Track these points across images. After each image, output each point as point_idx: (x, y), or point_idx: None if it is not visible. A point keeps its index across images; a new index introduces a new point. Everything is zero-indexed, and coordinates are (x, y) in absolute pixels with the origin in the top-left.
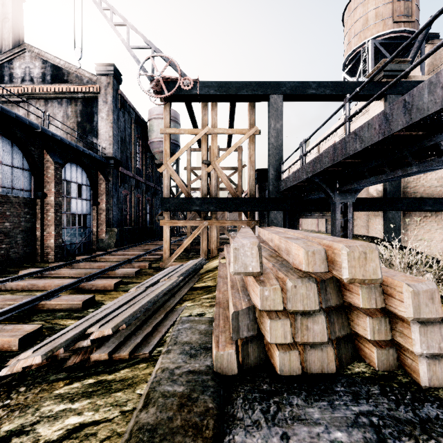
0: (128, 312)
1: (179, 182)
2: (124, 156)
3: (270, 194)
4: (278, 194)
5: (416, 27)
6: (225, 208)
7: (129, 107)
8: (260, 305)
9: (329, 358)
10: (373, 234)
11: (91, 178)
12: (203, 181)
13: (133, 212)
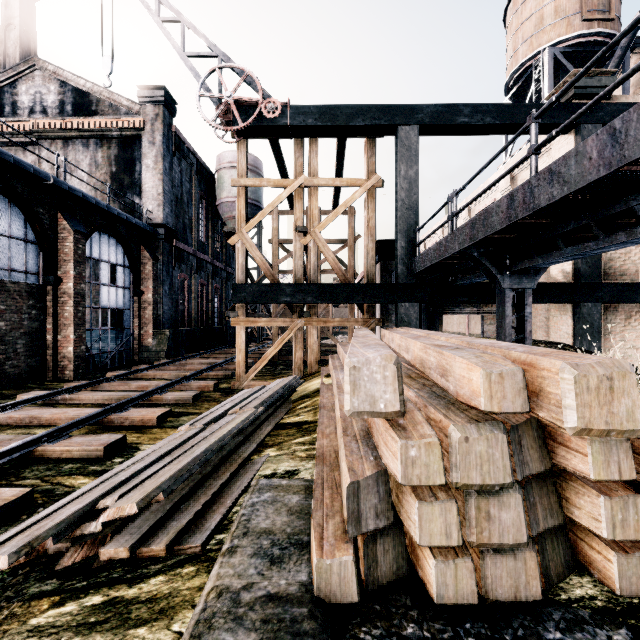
0: (169, 471)
1: (260, 260)
2: (181, 223)
3: (400, 278)
4: (411, 277)
5: (616, 28)
6: (331, 298)
7: (187, 151)
8: (401, 475)
9: (529, 572)
10: (557, 339)
11: (130, 255)
12: (296, 257)
13: (193, 306)
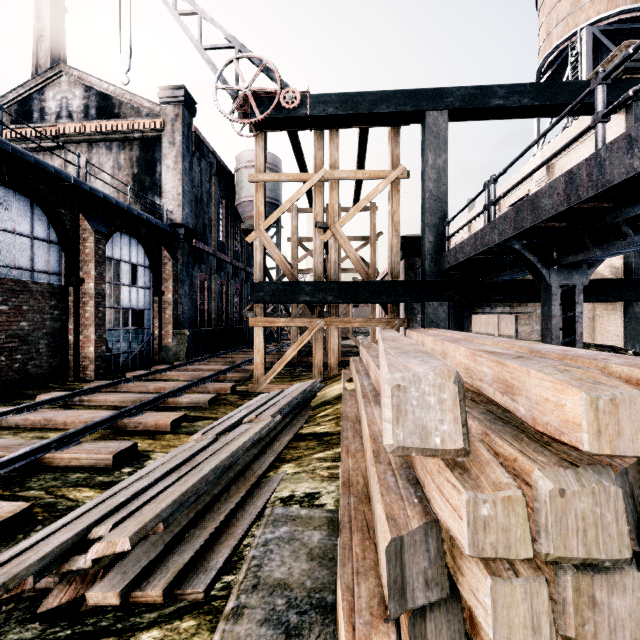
0: (172, 494)
1: (279, 257)
2: (201, 223)
3: (427, 275)
4: (440, 274)
5: None
6: (353, 297)
7: (207, 151)
8: (468, 543)
9: None
10: (603, 341)
11: (150, 255)
12: (316, 255)
13: (213, 307)
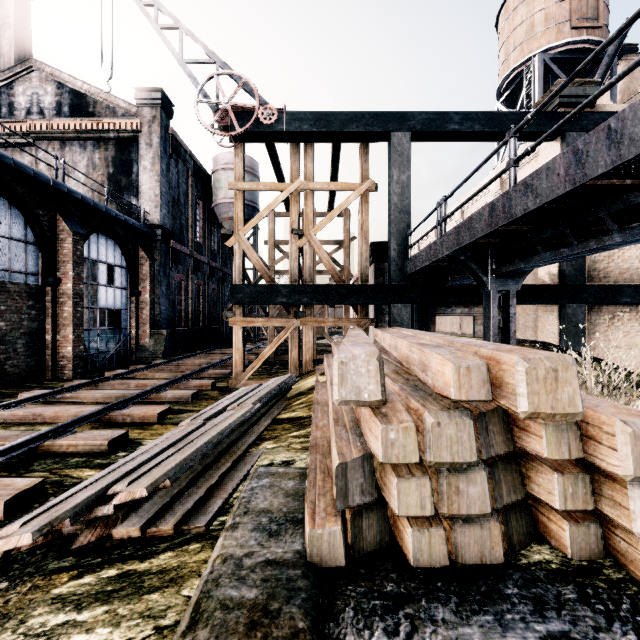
0: (174, 460)
1: (257, 261)
2: (178, 224)
3: (392, 280)
4: (404, 279)
5: (604, 35)
6: (326, 299)
7: (184, 153)
8: (382, 455)
9: (493, 539)
10: (544, 338)
11: (127, 256)
12: (292, 259)
13: (190, 307)
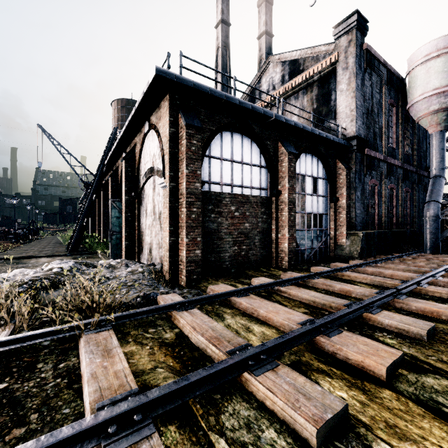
0: None
1: None
2: (371, 133)
3: None
4: None
5: None
6: None
7: (377, 64)
8: None
9: None
10: None
11: (327, 168)
12: None
13: (383, 210)
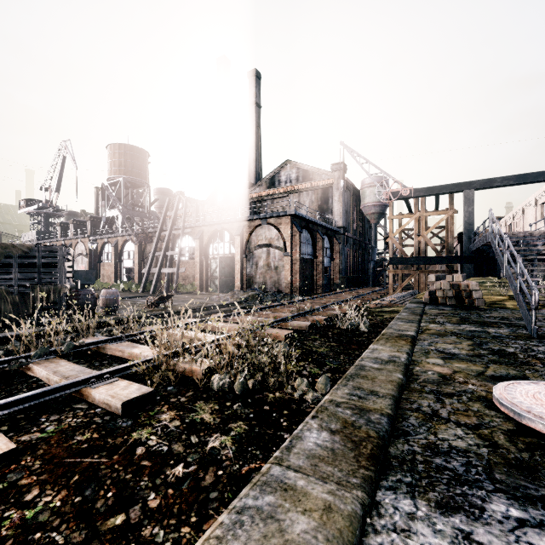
0: (395, 297)
1: (399, 247)
2: (347, 223)
3: (464, 253)
4: (470, 253)
5: None
6: (431, 262)
7: (349, 186)
8: (435, 287)
9: (454, 301)
10: None
11: (330, 243)
12: (415, 246)
13: (351, 265)
